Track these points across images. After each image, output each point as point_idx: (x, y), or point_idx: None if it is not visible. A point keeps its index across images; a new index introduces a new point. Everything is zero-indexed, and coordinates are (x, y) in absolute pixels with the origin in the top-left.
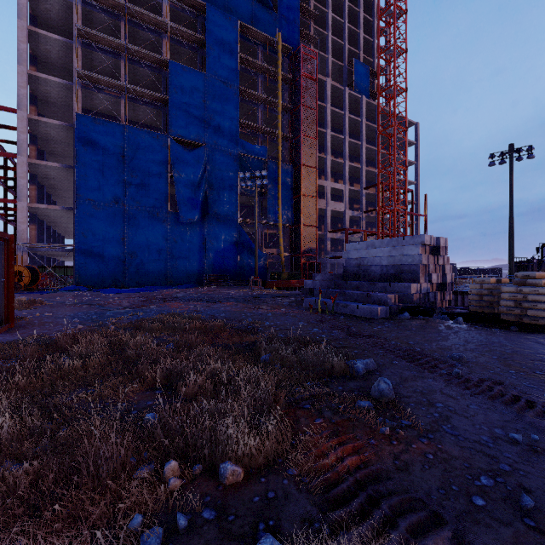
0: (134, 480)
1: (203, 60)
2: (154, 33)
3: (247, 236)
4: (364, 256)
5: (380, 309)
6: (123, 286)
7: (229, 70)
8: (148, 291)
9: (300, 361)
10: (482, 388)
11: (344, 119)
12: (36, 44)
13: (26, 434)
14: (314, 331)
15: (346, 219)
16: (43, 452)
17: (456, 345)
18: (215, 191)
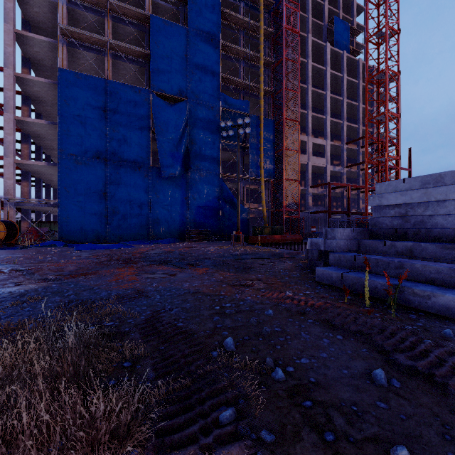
0: None
1: (185, 16)
2: None
3: (229, 190)
4: (418, 200)
5: None
6: (105, 241)
7: (211, 24)
8: (122, 247)
9: None
10: None
11: (325, 75)
12: (25, 7)
13: None
14: None
15: (327, 174)
16: None
17: None
18: (196, 145)
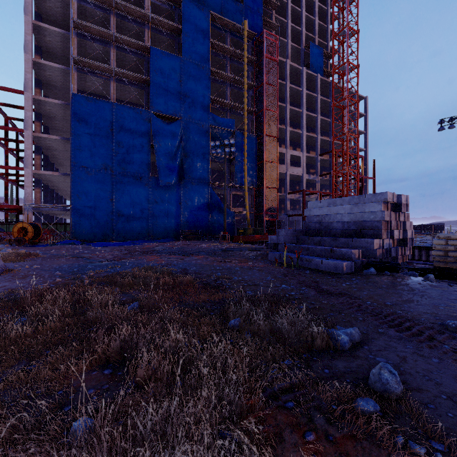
0: None
1: (179, 46)
2: (138, 24)
3: (217, 197)
4: (326, 213)
5: (345, 264)
6: (112, 240)
7: (202, 54)
8: (131, 245)
9: (273, 329)
10: None
11: (301, 95)
12: (40, 36)
13: None
14: (283, 288)
15: (303, 182)
16: None
17: (439, 307)
18: (189, 158)
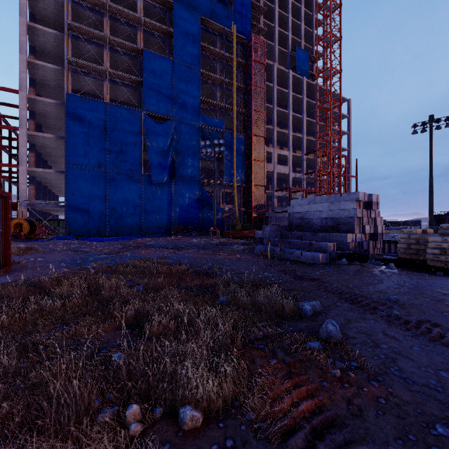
0: (96, 425)
1: (171, 48)
2: (131, 27)
3: (207, 194)
4: (307, 210)
5: (321, 256)
6: (105, 236)
7: (192, 56)
8: (125, 240)
9: (253, 303)
10: (421, 330)
11: (288, 97)
12: (34, 37)
13: (1, 374)
14: (265, 275)
15: (289, 180)
16: (14, 393)
17: (390, 288)
18: (180, 157)
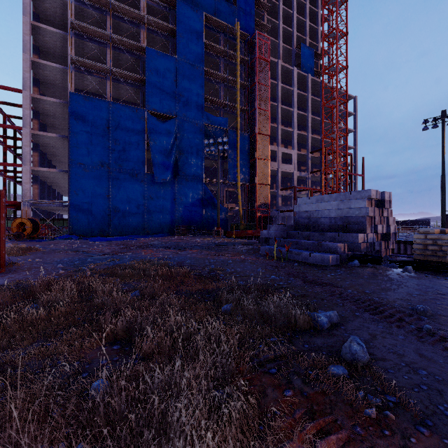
0: None
1: (174, 46)
2: (134, 25)
3: (211, 193)
4: (314, 209)
5: (331, 257)
6: (108, 235)
7: (196, 54)
8: (128, 239)
9: (261, 312)
10: None
11: (293, 94)
12: (38, 36)
13: None
14: (272, 278)
15: (294, 178)
16: None
17: (413, 294)
18: (184, 155)
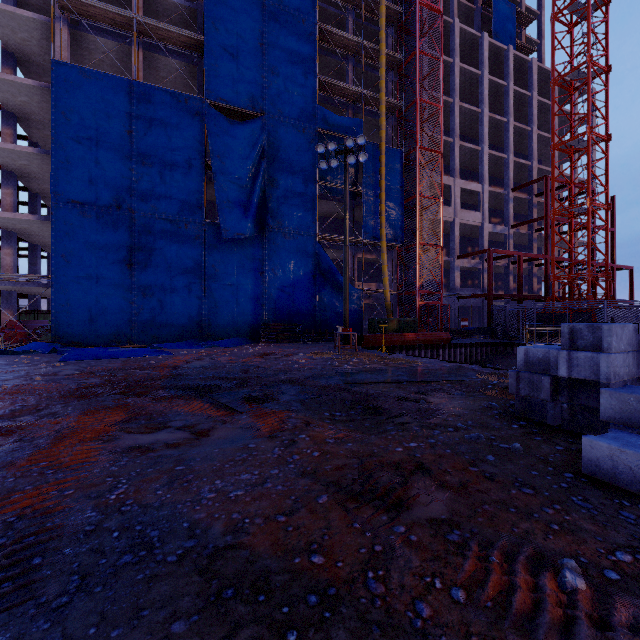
0: None
1: None
2: None
3: (330, 261)
4: None
5: None
6: (130, 342)
7: None
8: (146, 355)
9: None
10: None
11: (480, 82)
12: None
13: None
14: None
15: (483, 237)
16: None
17: None
18: (278, 189)
